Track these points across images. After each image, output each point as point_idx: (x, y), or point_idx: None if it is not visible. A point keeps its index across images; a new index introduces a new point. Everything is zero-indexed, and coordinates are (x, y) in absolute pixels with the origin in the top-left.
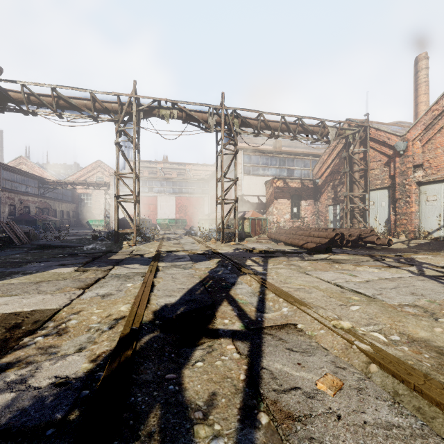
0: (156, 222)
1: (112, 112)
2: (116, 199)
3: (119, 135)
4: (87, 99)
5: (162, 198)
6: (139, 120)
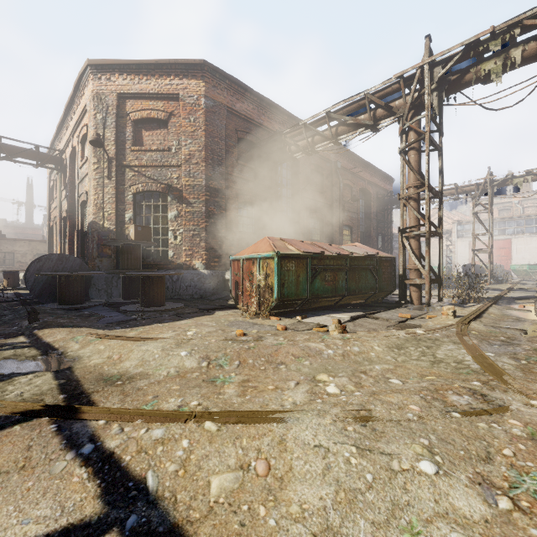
0: (509, 268)
1: (469, 192)
2: (473, 252)
3: (475, 206)
4: (451, 189)
5: (519, 240)
6: (493, 193)
